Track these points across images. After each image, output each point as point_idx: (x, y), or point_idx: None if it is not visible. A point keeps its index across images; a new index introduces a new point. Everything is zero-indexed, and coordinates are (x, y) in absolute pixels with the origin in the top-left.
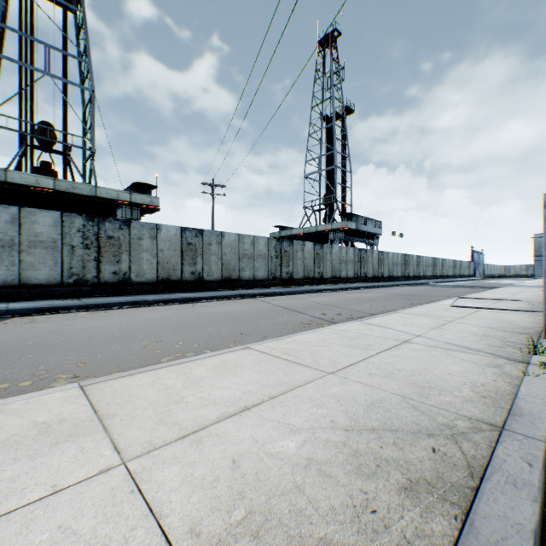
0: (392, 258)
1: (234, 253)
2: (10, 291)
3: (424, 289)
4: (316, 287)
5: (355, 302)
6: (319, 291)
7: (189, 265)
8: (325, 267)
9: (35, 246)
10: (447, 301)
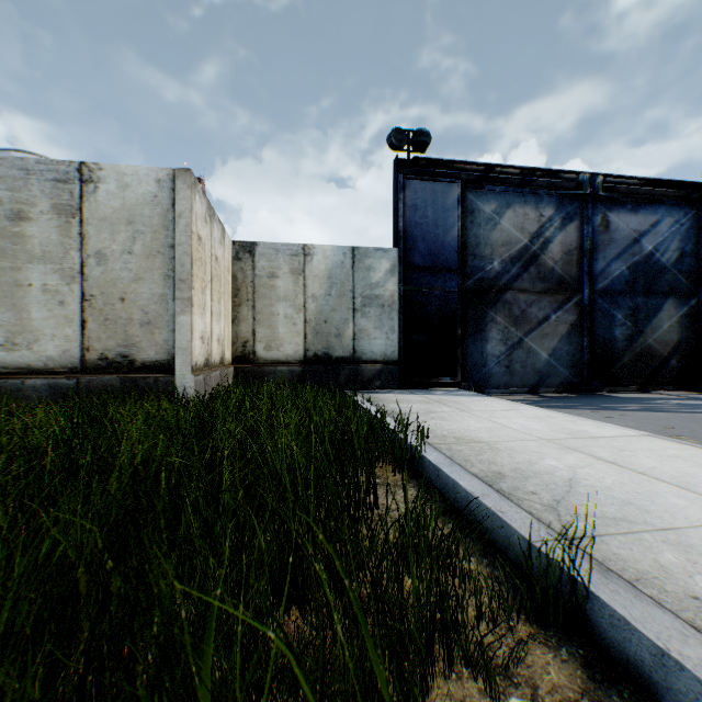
0: None
1: None
2: None
3: None
4: None
5: None
6: None
7: None
8: None
9: None
10: None
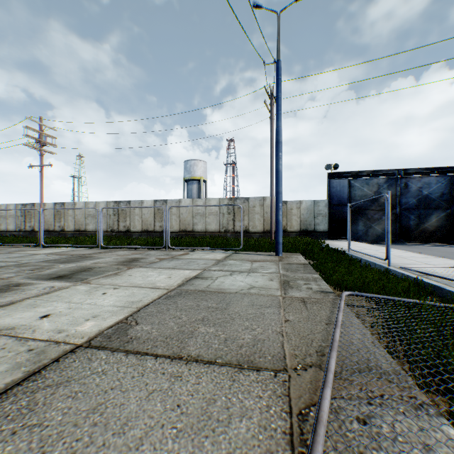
0: None
1: None
2: None
3: None
4: None
5: None
6: None
7: None
8: None
9: None
10: None
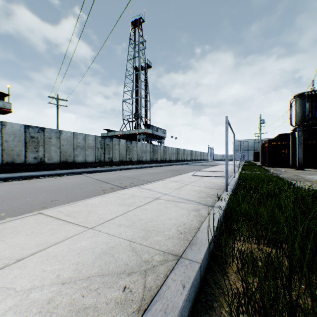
0: (170, 150)
1: (70, 145)
2: None
3: (185, 167)
4: (126, 166)
5: (145, 175)
6: (128, 169)
7: (33, 152)
8: (133, 154)
9: None
10: (192, 173)
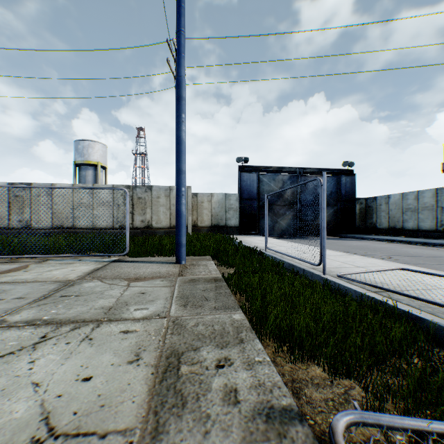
0: None
1: None
2: (413, 232)
3: None
4: None
5: None
6: None
7: None
8: None
9: (422, 209)
10: None
